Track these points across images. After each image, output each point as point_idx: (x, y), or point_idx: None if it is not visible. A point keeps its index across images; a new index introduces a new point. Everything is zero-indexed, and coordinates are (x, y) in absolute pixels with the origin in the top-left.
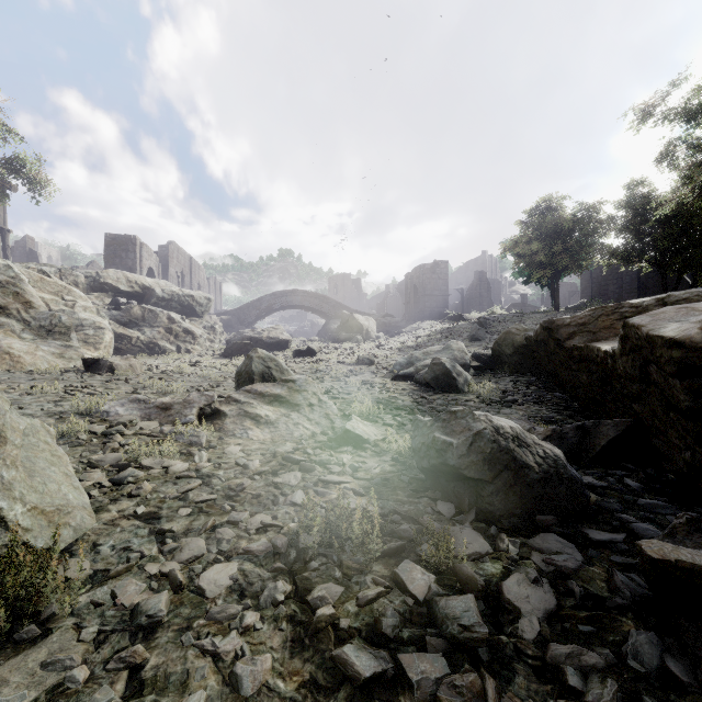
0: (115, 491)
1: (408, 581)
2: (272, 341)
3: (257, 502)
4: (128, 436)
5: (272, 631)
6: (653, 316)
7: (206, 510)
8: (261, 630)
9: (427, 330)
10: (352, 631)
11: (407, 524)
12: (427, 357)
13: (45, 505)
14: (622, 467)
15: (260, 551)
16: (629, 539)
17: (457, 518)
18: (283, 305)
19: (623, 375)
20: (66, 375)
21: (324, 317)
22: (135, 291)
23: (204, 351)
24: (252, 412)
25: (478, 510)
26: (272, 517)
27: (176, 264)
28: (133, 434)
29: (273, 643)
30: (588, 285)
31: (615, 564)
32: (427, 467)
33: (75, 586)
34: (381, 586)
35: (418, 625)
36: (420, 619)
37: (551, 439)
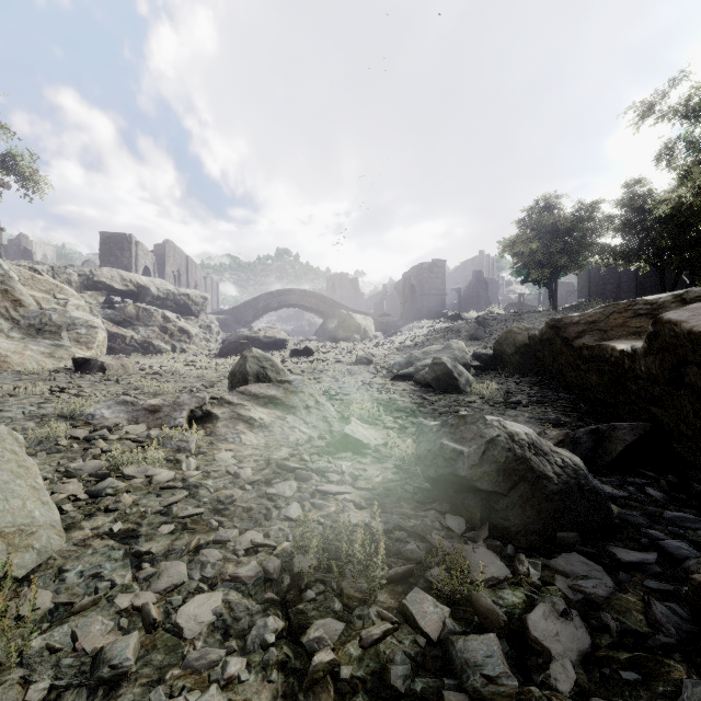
0: (91, 505)
1: (419, 616)
2: (269, 341)
3: (247, 517)
4: (113, 441)
5: (260, 683)
6: (692, 311)
7: (191, 527)
8: (247, 681)
9: (425, 330)
10: (355, 682)
11: (414, 544)
12: (426, 356)
13: (4, 525)
14: (640, 475)
15: (249, 577)
16: (660, 559)
17: (469, 534)
18: (280, 304)
19: (643, 376)
20: (54, 375)
21: (321, 316)
22: (130, 289)
23: (200, 351)
24: (246, 415)
25: (492, 525)
26: (264, 534)
27: (172, 263)
28: (117, 439)
29: (261, 700)
30: (586, 285)
31: (650, 590)
32: (433, 477)
33: (25, 629)
34: (387, 621)
35: (432, 673)
36: (435, 664)
37: (563, 444)
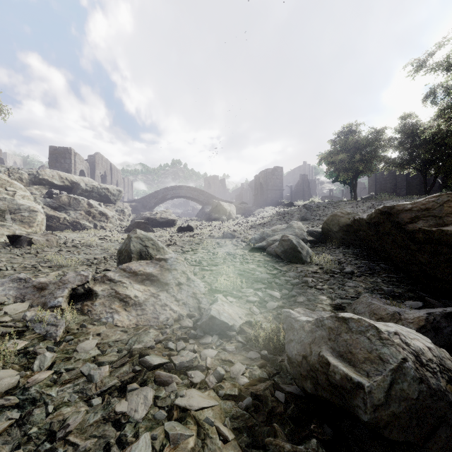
0: None
1: None
2: (163, 220)
3: None
4: None
5: None
6: None
7: None
8: None
9: (269, 213)
10: None
11: None
12: (275, 233)
13: None
14: None
15: None
16: None
17: None
18: (173, 196)
19: None
20: None
21: (200, 204)
22: (65, 185)
23: (114, 227)
24: (122, 293)
25: None
26: None
27: (100, 168)
28: None
29: None
30: (373, 184)
31: None
32: (312, 393)
33: None
34: None
35: None
36: None
37: (425, 330)
